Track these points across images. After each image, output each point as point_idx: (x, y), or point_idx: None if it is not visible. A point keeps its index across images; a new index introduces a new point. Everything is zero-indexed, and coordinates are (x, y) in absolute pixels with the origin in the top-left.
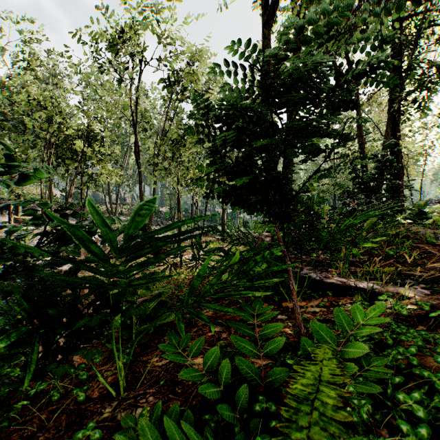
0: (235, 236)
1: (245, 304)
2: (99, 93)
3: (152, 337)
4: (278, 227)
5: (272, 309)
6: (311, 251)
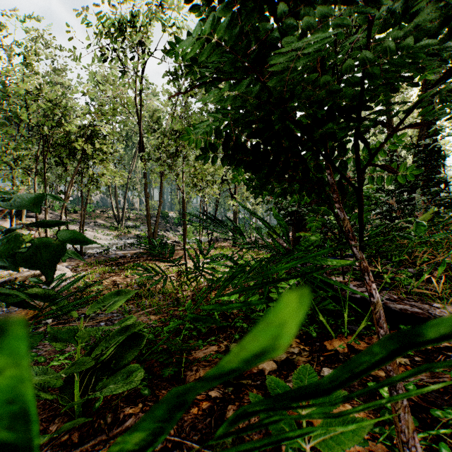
0: (247, 242)
1: (276, 379)
2: (101, 87)
3: (110, 402)
4: (301, 229)
5: (309, 351)
6: (346, 258)
